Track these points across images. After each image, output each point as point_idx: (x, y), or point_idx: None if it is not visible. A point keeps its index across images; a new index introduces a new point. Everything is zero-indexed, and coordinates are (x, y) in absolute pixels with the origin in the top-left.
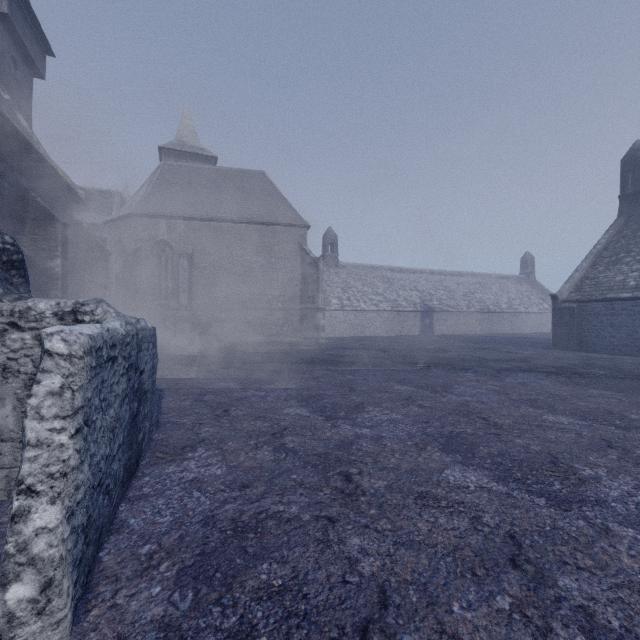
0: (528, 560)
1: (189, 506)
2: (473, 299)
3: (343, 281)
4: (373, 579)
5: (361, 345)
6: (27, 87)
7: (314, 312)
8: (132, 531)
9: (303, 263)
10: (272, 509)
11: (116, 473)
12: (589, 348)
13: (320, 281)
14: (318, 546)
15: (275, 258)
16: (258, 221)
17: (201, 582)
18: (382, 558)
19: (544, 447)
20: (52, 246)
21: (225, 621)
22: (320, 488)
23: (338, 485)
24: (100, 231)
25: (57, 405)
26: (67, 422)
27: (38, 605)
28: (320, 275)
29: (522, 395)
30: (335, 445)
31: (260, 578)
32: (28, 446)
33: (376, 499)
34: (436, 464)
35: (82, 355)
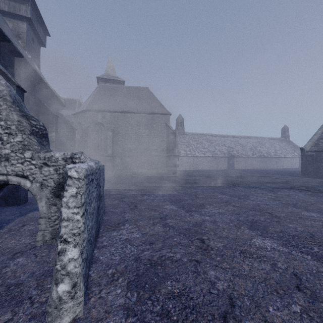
0: (306, 287)
1: (126, 252)
2: (255, 150)
3: (187, 141)
4: (224, 292)
5: (197, 174)
6: (38, 51)
7: (173, 157)
8: (102, 262)
9: (168, 133)
10: (167, 255)
11: (93, 234)
12: (322, 176)
13: (176, 142)
14: (193, 274)
15: (154, 130)
16: (145, 112)
17: (139, 288)
18: (227, 282)
19: (305, 229)
20: (51, 126)
21: (154, 308)
22: (189, 246)
23: (198, 244)
24: (70, 119)
25: (75, 201)
26: (79, 209)
27: (71, 294)
28: (176, 139)
29: (288, 201)
30: (193, 224)
31: (167, 288)
32: (63, 220)
33: (219, 252)
34: (247, 236)
35: (83, 178)
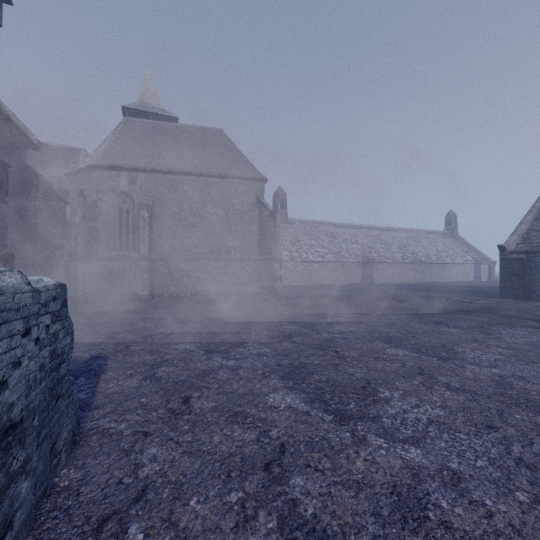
0: None
1: None
2: (406, 251)
3: (292, 235)
4: None
5: (315, 294)
6: None
7: (271, 262)
8: None
9: (260, 215)
10: None
11: None
12: (539, 297)
13: (277, 233)
14: None
15: (233, 210)
16: (217, 174)
17: None
18: None
19: None
20: None
21: None
22: None
23: None
24: (64, 184)
25: None
26: None
27: None
28: (277, 227)
29: None
30: (392, 507)
31: None
32: None
33: None
34: None
35: None
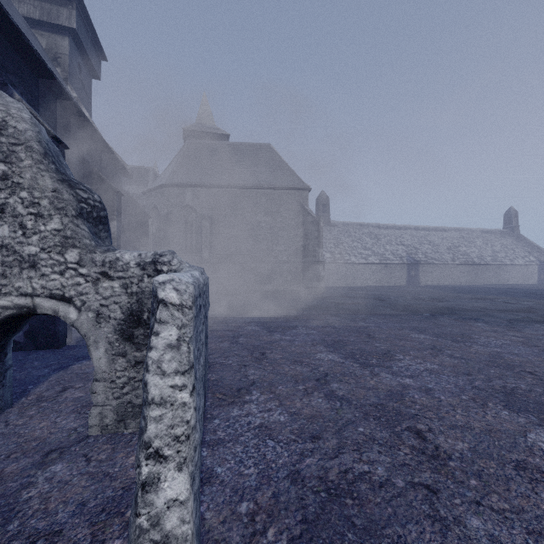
0: None
1: (268, 457)
2: (457, 252)
3: (335, 237)
4: None
5: (356, 294)
6: (88, 87)
7: (315, 265)
8: (223, 482)
9: (305, 222)
10: (356, 468)
11: None
12: None
13: (320, 237)
14: (434, 525)
15: (281, 218)
16: (266, 186)
17: None
18: None
19: None
20: (110, 211)
21: None
22: (396, 446)
23: (414, 444)
24: (139, 200)
25: (176, 359)
26: (186, 378)
27: None
28: (320, 232)
29: None
30: (385, 395)
31: None
32: (152, 404)
33: (468, 465)
34: (511, 425)
35: (191, 305)
